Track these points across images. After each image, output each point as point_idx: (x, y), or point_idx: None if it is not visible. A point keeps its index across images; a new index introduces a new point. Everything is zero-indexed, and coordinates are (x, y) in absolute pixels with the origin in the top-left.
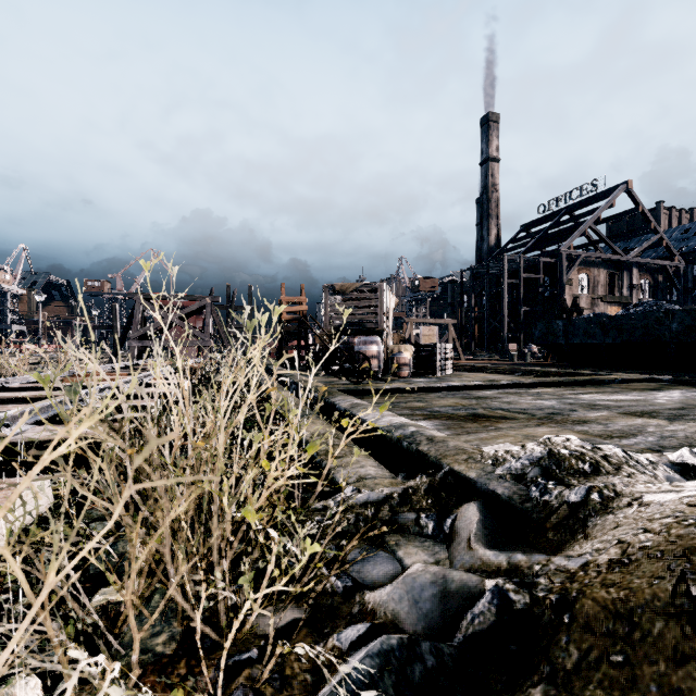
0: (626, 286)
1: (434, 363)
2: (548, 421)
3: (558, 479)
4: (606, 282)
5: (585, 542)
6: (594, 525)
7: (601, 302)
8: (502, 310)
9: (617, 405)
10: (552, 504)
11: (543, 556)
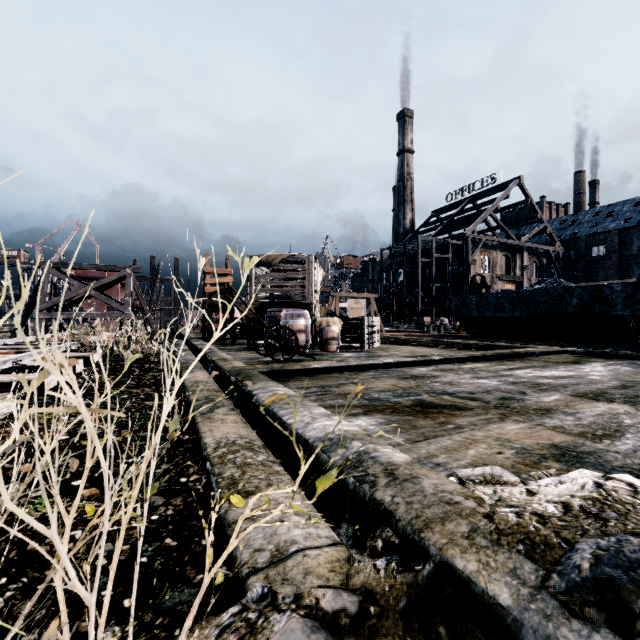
0: (519, 267)
1: (362, 337)
2: (508, 411)
3: None
4: (503, 263)
5: None
6: None
7: (499, 281)
8: (418, 286)
9: (559, 383)
10: None
11: None
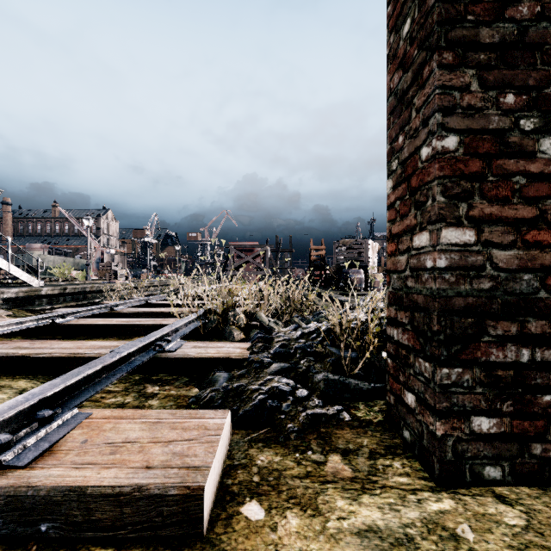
0: None
1: None
2: None
3: None
4: None
5: None
6: None
7: None
8: None
9: None
10: None
11: None
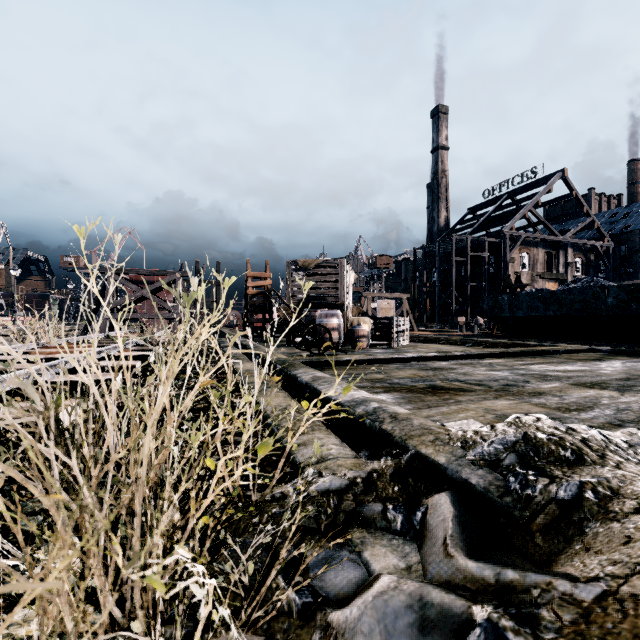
0: (562, 264)
1: (391, 335)
2: (505, 393)
3: (538, 468)
4: (544, 260)
5: (587, 556)
6: (595, 534)
7: (540, 279)
8: (452, 285)
9: (566, 375)
10: (537, 500)
11: (541, 577)
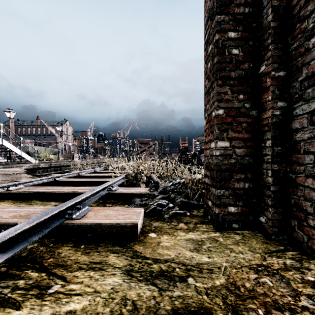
0: None
1: None
2: None
3: None
4: None
5: None
6: None
7: None
8: None
9: None
10: None
11: None
